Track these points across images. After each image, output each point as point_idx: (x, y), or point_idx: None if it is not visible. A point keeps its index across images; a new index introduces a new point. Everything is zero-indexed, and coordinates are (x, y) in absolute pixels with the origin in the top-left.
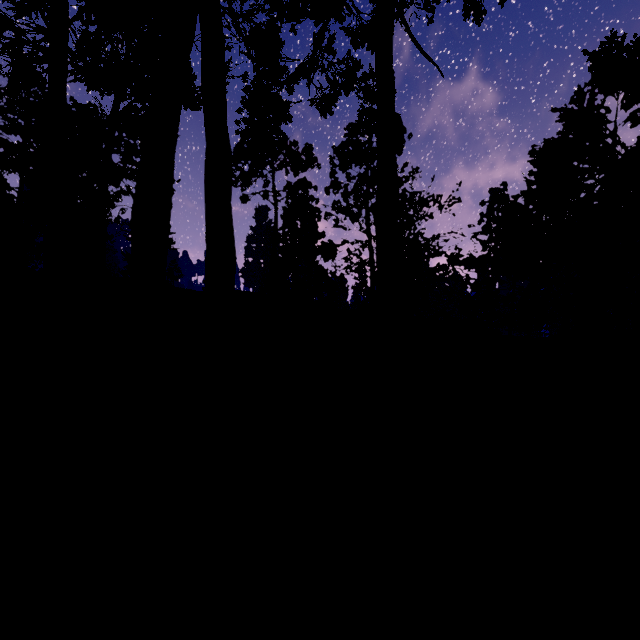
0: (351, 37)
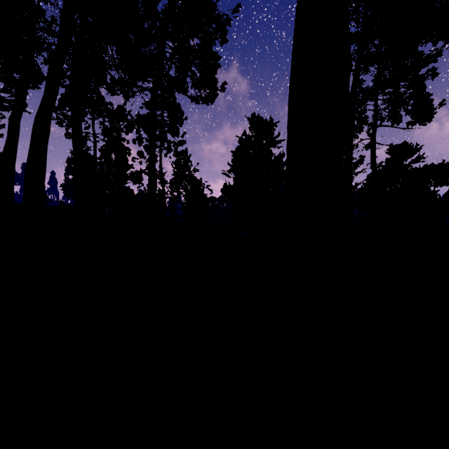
0: (142, 91)
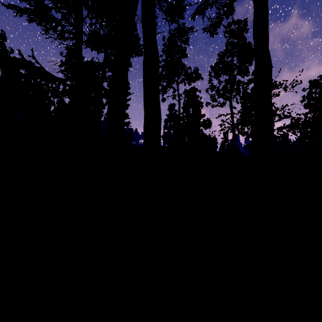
0: None
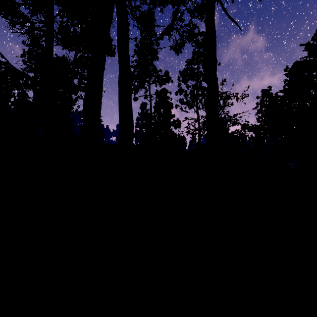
0: (190, 13)
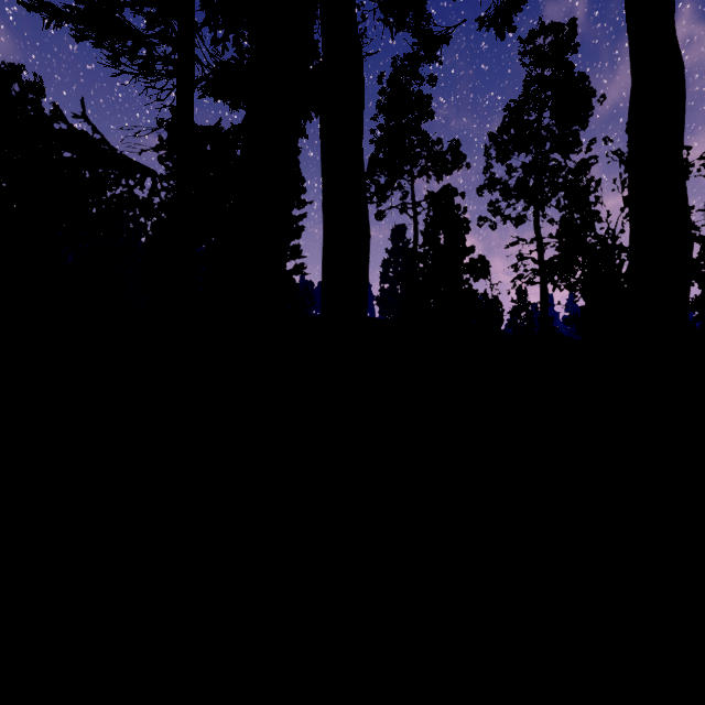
0: None
